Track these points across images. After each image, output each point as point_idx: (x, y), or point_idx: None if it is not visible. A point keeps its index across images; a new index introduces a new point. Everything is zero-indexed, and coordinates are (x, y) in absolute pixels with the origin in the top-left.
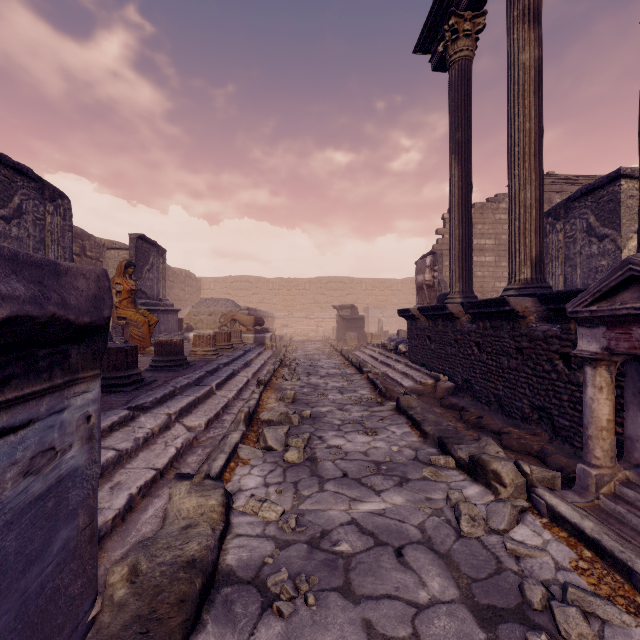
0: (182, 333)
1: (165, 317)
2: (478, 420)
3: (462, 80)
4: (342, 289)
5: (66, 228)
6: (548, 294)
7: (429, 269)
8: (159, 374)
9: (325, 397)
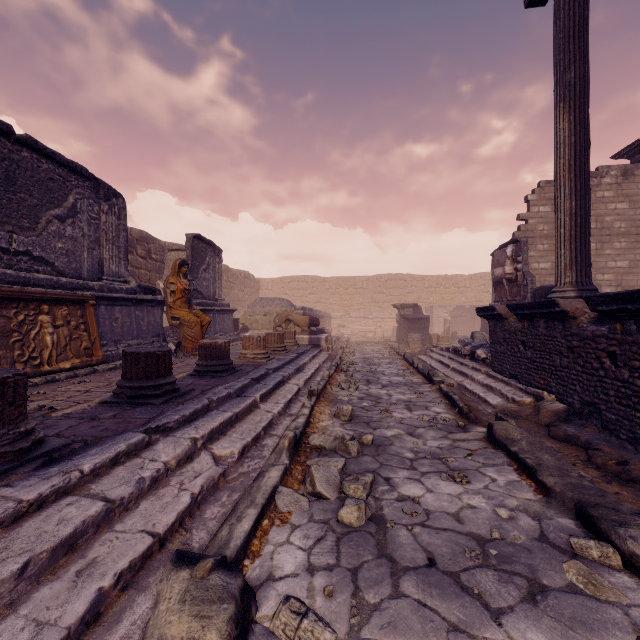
0: (238, 333)
1: (221, 317)
2: (623, 468)
3: (575, 1)
4: (402, 287)
5: (121, 227)
6: None
7: (510, 260)
8: (200, 381)
9: (389, 414)
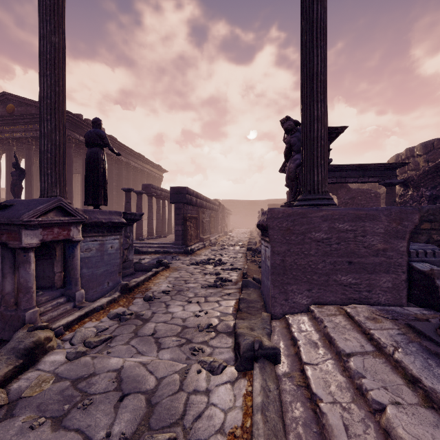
0: None
1: None
2: None
3: None
4: None
5: None
6: None
7: None
8: None
9: None
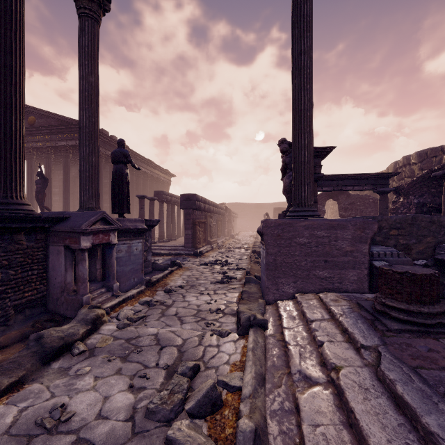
0: None
1: None
2: None
3: None
4: None
5: None
6: (5, 216)
7: None
8: None
9: None
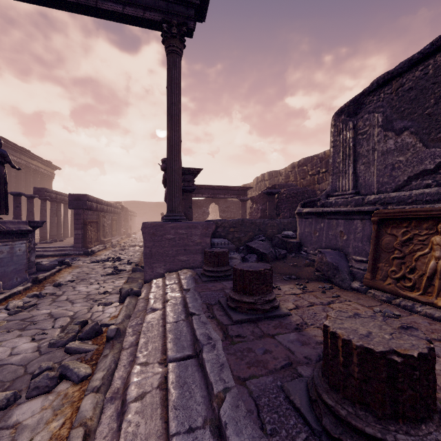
0: None
1: None
2: None
3: None
4: None
5: None
6: None
7: None
8: (276, 346)
9: None
